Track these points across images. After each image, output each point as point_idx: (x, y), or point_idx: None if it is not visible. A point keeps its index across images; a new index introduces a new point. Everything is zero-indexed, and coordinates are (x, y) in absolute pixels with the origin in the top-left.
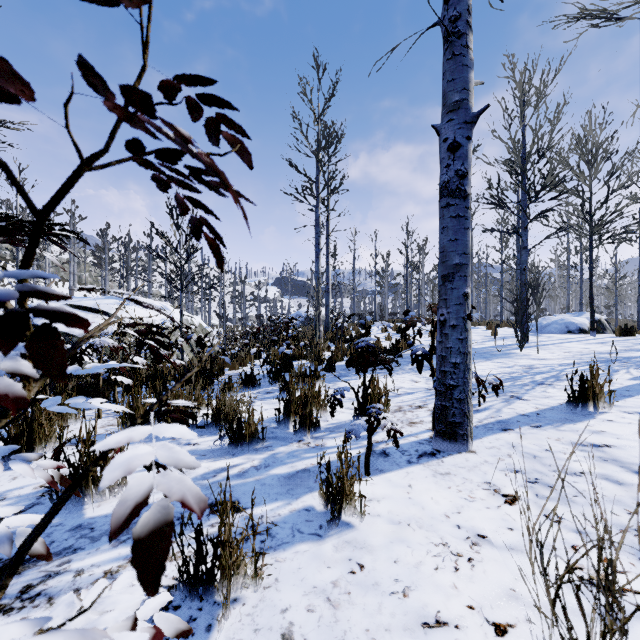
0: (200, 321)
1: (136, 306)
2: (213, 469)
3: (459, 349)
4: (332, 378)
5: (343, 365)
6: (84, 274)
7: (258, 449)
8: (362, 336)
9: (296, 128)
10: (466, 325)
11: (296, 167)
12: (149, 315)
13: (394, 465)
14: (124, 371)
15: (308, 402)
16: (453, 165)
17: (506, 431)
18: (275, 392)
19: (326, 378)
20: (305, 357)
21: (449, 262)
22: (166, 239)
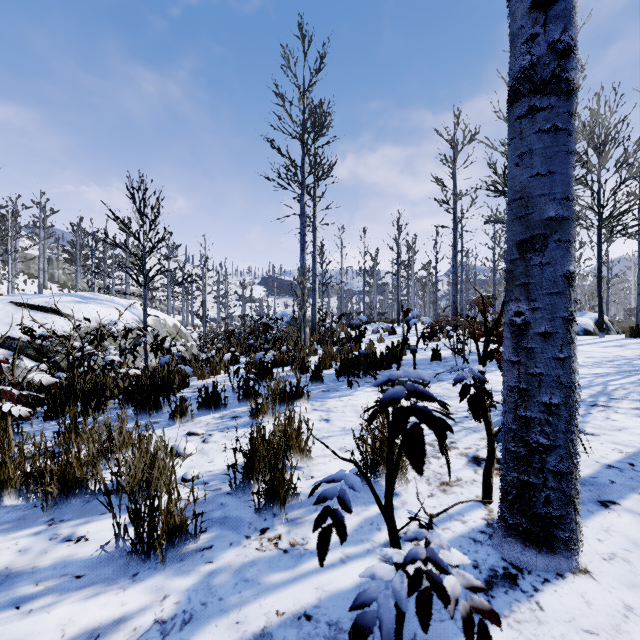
0: (175, 321)
1: (97, 304)
2: (72, 633)
3: (557, 377)
4: (319, 393)
5: (332, 374)
6: (57, 271)
7: (185, 556)
8: (355, 340)
9: (278, 104)
10: (568, 332)
11: (279, 149)
12: (112, 315)
13: (446, 621)
14: (9, 397)
15: (282, 450)
16: (544, 35)
17: (609, 507)
18: (244, 416)
19: (312, 393)
20: (288, 363)
21: (535, 216)
22: (125, 226)
